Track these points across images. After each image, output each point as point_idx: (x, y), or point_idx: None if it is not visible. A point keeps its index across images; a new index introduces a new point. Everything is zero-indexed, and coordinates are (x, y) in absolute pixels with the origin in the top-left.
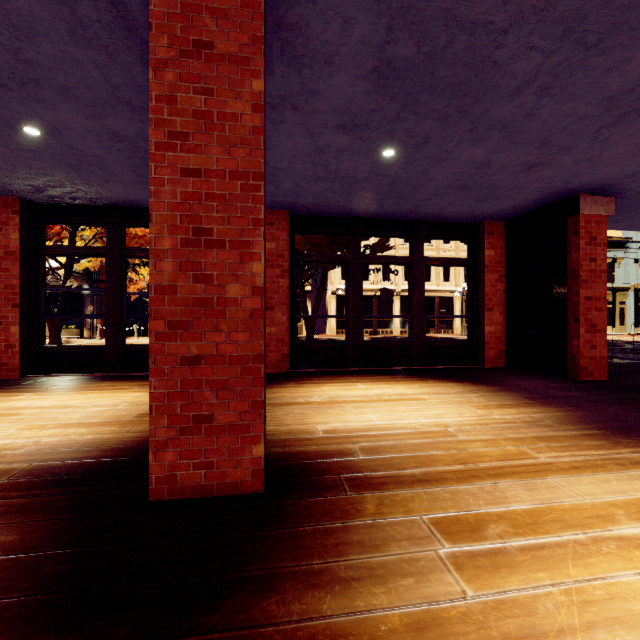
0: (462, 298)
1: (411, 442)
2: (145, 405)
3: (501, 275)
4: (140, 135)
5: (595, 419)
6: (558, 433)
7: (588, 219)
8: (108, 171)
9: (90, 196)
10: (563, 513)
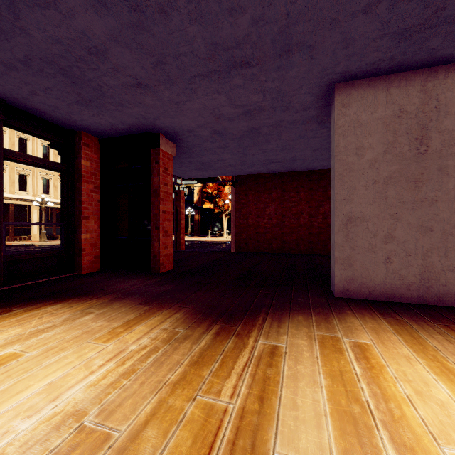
0: (41, 208)
1: None
2: None
3: (96, 186)
4: None
5: (203, 311)
6: (201, 344)
7: (164, 154)
8: None
9: None
10: None
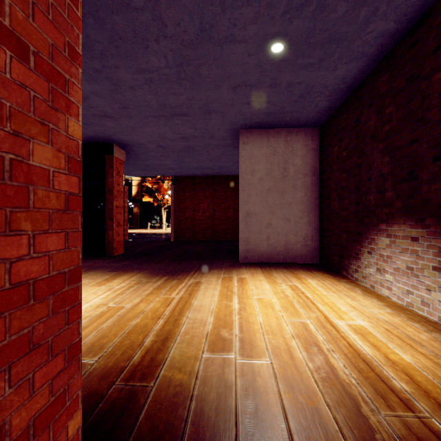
0: None
1: (107, 326)
2: None
3: None
4: None
5: (156, 272)
6: (158, 283)
7: (117, 160)
8: None
9: None
10: (221, 312)
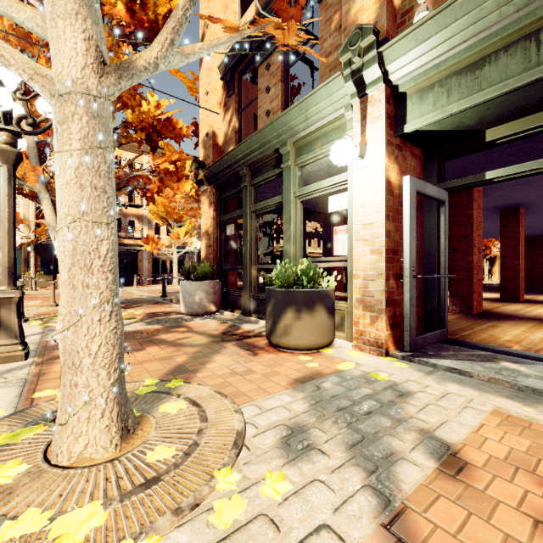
0: None
1: None
2: None
3: None
4: None
5: None
6: None
7: None
8: None
9: None
10: None
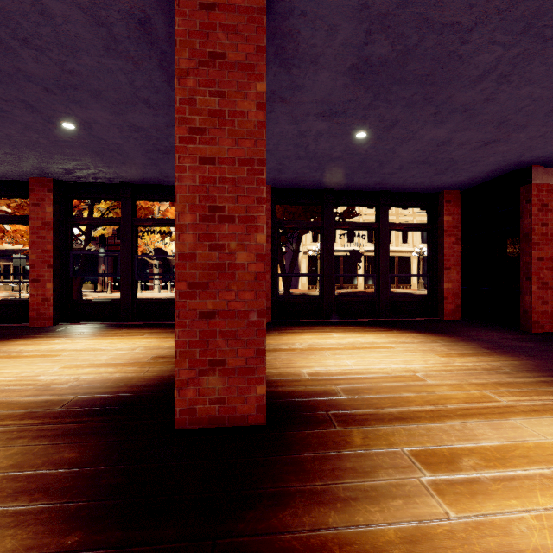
0: (419, 257)
1: (385, 385)
2: (157, 349)
3: (458, 238)
4: (153, 126)
5: (550, 368)
6: (516, 380)
7: (540, 188)
8: (125, 156)
9: (109, 176)
10: (528, 450)
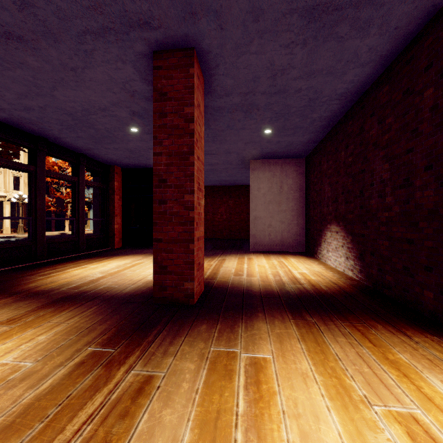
0: (12, 203)
1: None
2: None
3: (120, 197)
4: None
5: None
6: None
7: None
8: None
9: None
10: (238, 268)
